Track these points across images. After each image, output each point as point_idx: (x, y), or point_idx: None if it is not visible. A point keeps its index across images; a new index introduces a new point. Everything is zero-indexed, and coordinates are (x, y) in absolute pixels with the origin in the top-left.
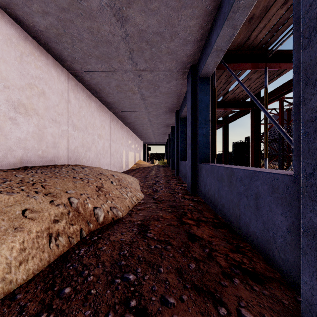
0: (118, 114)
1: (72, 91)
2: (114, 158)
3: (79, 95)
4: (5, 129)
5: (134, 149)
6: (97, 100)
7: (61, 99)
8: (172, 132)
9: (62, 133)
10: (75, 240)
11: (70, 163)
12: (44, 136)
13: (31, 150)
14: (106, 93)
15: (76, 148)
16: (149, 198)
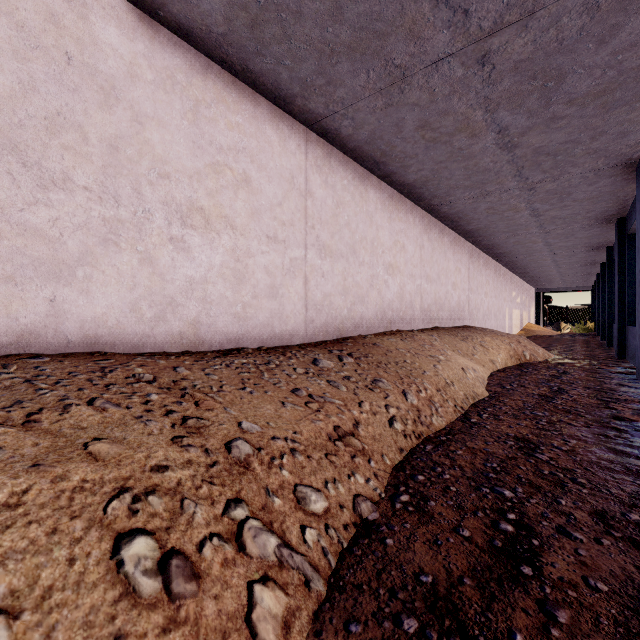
0: (503, 260)
1: (470, 258)
2: (497, 320)
3: (473, 258)
4: (450, 302)
5: (520, 304)
6: (484, 254)
7: (465, 270)
8: (603, 274)
9: (466, 299)
10: (519, 362)
11: (469, 324)
12: (460, 303)
13: (456, 315)
14: (498, 248)
15: (472, 310)
16: (561, 357)
